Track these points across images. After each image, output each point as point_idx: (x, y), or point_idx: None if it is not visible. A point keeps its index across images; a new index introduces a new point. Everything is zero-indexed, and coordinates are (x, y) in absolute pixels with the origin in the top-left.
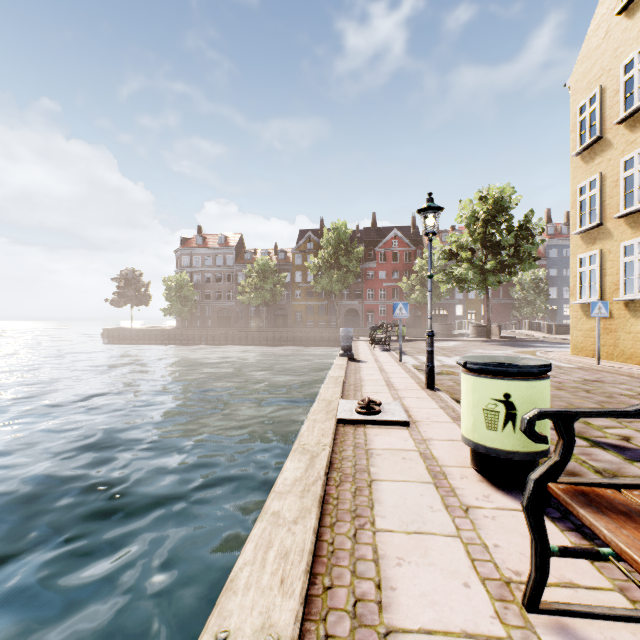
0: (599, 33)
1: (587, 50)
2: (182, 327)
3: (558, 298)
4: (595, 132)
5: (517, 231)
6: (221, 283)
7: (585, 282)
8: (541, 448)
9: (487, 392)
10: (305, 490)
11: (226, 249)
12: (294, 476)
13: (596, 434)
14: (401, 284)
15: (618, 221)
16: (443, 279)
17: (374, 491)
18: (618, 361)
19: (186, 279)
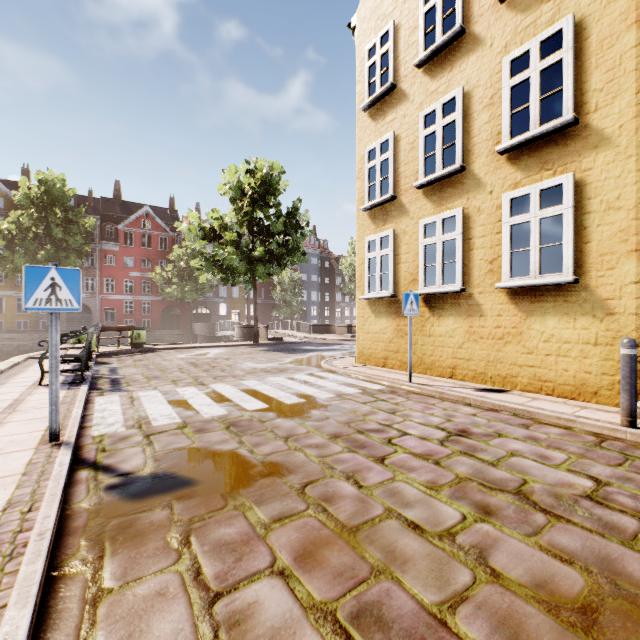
0: None
1: None
2: None
3: (308, 300)
4: (387, 81)
5: (287, 218)
6: None
7: (374, 271)
8: None
9: None
10: None
11: None
12: None
13: None
14: (154, 275)
15: (416, 193)
16: (203, 266)
17: None
18: (416, 372)
19: None
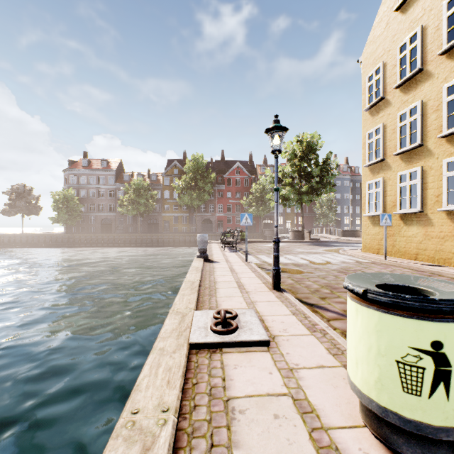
0: (382, 24)
1: (373, 36)
2: (69, 233)
3: (341, 213)
4: (379, 94)
5: (322, 165)
6: (104, 198)
7: (372, 200)
8: None
9: (404, 337)
10: None
11: (108, 171)
12: None
13: None
14: (242, 201)
15: (395, 157)
16: (272, 198)
17: None
18: (395, 256)
19: (72, 194)
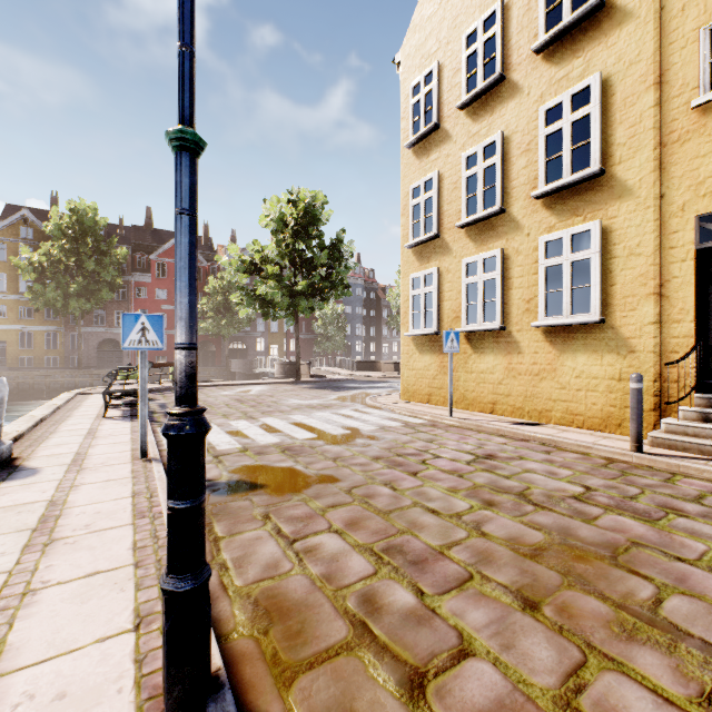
0: None
1: (421, 16)
2: None
3: (352, 335)
4: (431, 120)
5: (330, 250)
6: None
7: (419, 308)
8: None
9: None
10: None
11: None
12: None
13: None
14: None
15: (458, 232)
16: (243, 301)
17: None
18: (458, 408)
19: None
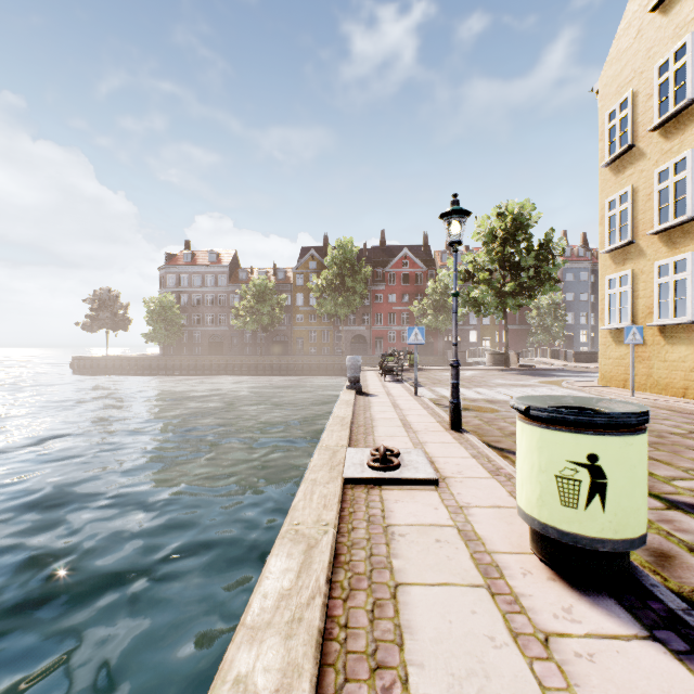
0: (630, 32)
1: (617, 51)
2: (167, 355)
3: (575, 324)
4: (626, 141)
5: (537, 251)
6: (212, 305)
7: (615, 305)
8: (640, 532)
9: (562, 451)
10: (294, 619)
11: (218, 267)
12: (279, 588)
13: (666, 489)
14: (412, 308)
15: (652, 238)
16: (458, 302)
17: (401, 607)
18: (652, 392)
19: (171, 300)
